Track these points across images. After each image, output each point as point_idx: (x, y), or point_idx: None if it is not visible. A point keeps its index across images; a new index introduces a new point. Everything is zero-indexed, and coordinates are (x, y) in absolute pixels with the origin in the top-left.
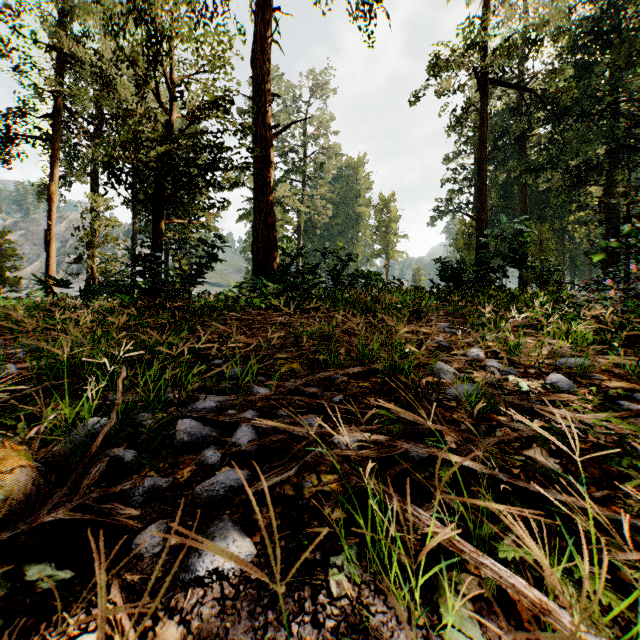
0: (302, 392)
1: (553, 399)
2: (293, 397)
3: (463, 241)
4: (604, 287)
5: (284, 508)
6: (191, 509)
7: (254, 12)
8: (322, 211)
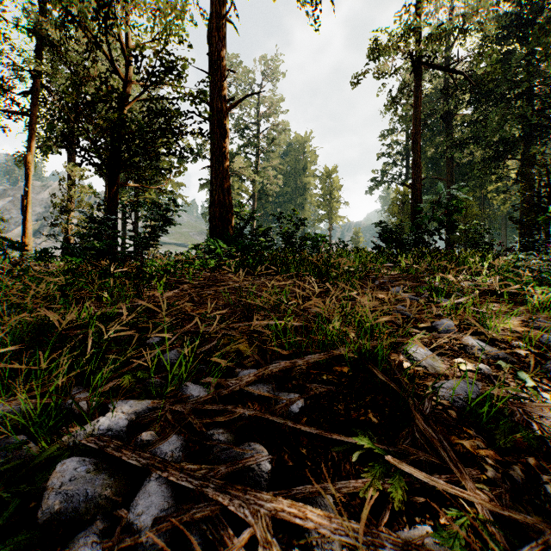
0: (249, 393)
1: None
2: (236, 409)
3: (397, 207)
4: None
5: None
6: None
7: None
8: (274, 181)
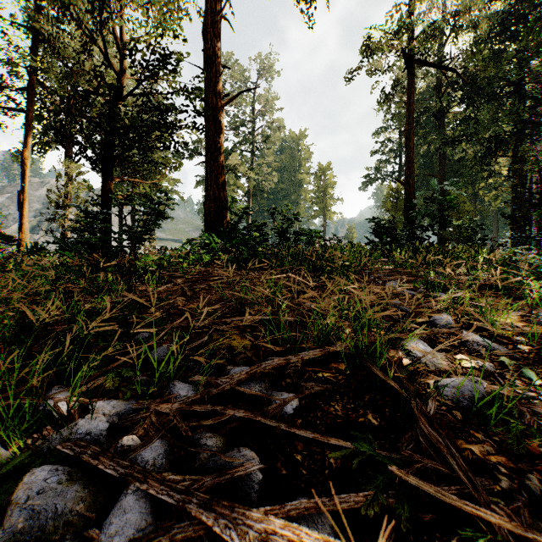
0: (241, 393)
1: None
2: (225, 410)
3: (390, 204)
4: None
5: None
6: None
7: None
8: (269, 178)
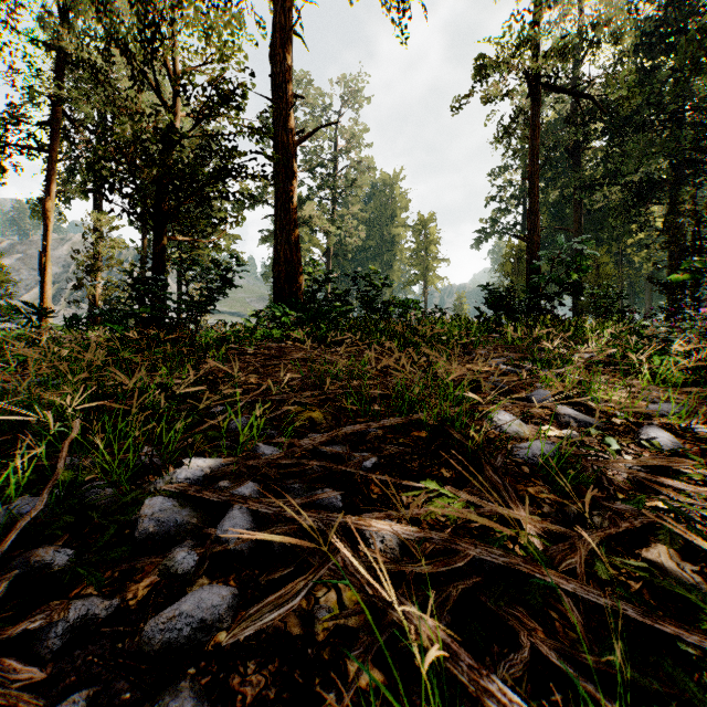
0: (323, 453)
1: (661, 464)
2: (309, 462)
3: (511, 266)
4: (685, 316)
5: (283, 662)
6: (134, 663)
7: (275, 2)
8: (354, 232)
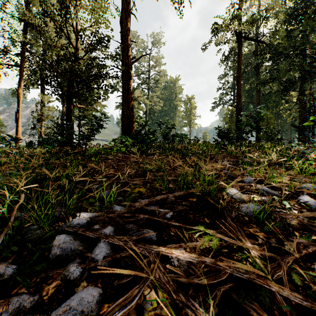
0: (145, 210)
1: (314, 216)
2: (139, 215)
3: (228, 118)
4: (311, 141)
5: None
6: None
7: None
8: (157, 103)
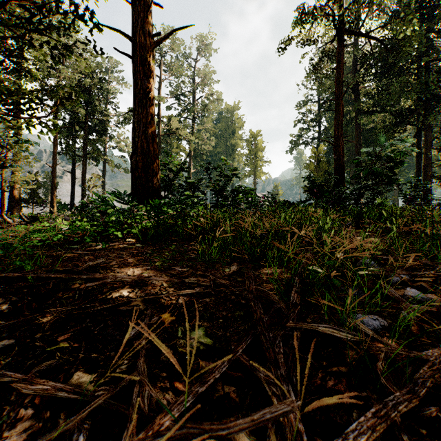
0: None
1: None
2: None
3: (313, 165)
4: None
5: None
6: None
7: None
8: (207, 142)
